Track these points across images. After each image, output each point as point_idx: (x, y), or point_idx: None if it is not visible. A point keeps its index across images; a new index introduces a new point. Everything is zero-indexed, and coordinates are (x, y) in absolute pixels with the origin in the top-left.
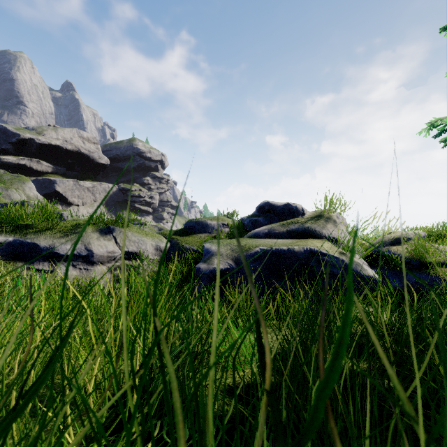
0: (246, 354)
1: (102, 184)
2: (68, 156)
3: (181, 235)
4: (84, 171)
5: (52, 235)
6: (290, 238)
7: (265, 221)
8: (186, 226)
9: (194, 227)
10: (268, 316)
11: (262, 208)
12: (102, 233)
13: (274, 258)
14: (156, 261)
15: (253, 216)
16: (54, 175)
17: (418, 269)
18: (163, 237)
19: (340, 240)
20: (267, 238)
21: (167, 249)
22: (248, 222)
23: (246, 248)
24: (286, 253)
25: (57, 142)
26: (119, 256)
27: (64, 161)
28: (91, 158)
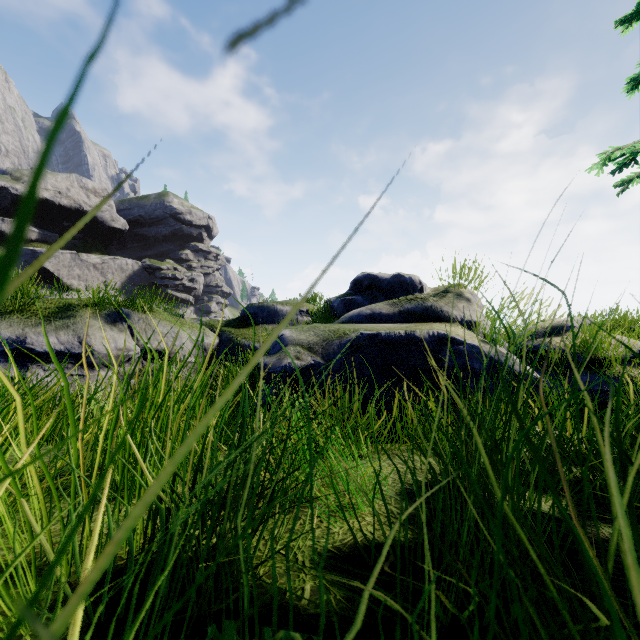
0: (354, 491)
1: (116, 259)
2: (63, 216)
3: (236, 326)
4: (89, 239)
5: (22, 319)
6: (405, 322)
7: (364, 302)
8: (244, 314)
9: (256, 315)
10: (380, 435)
11: (360, 283)
12: (109, 320)
13: (384, 348)
14: (196, 365)
15: (345, 295)
16: (40, 244)
17: (587, 369)
18: (209, 329)
19: (479, 324)
20: (369, 323)
21: (214, 347)
22: (340, 303)
23: (339, 334)
24: (401, 340)
25: (45, 193)
26: (137, 356)
27: (57, 224)
28: (99, 220)
